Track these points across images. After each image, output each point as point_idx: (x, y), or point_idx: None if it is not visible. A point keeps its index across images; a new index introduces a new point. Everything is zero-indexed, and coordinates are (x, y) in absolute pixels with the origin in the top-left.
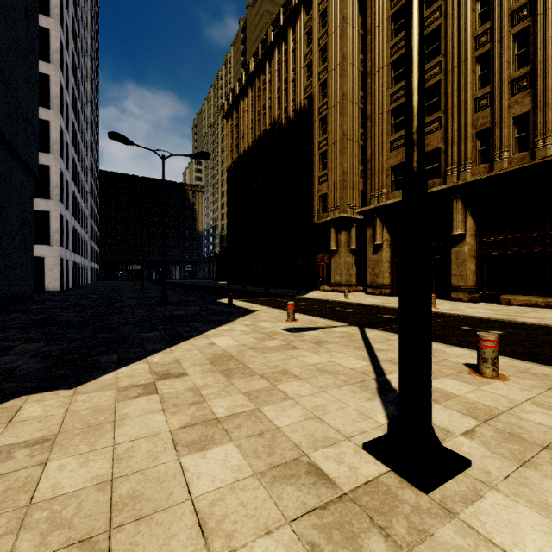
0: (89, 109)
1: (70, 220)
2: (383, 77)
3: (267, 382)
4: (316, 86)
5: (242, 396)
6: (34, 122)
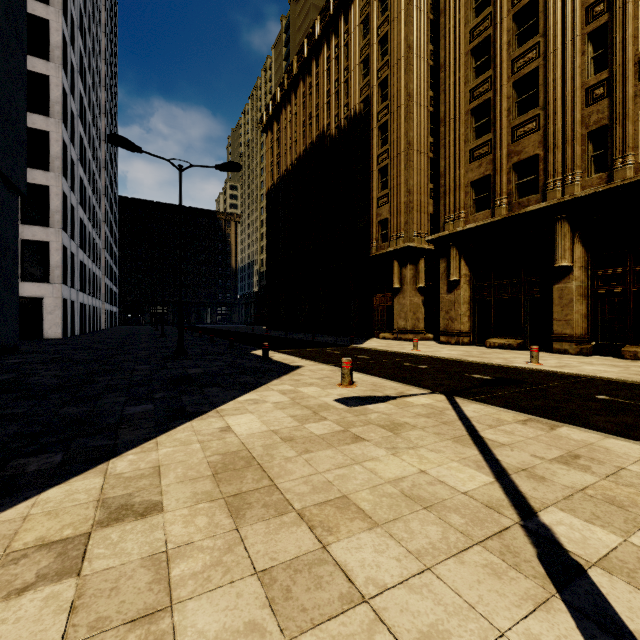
0: (103, 123)
1: (76, 253)
2: (460, 68)
3: (311, 535)
4: (375, 86)
5: (256, 587)
6: (19, 125)
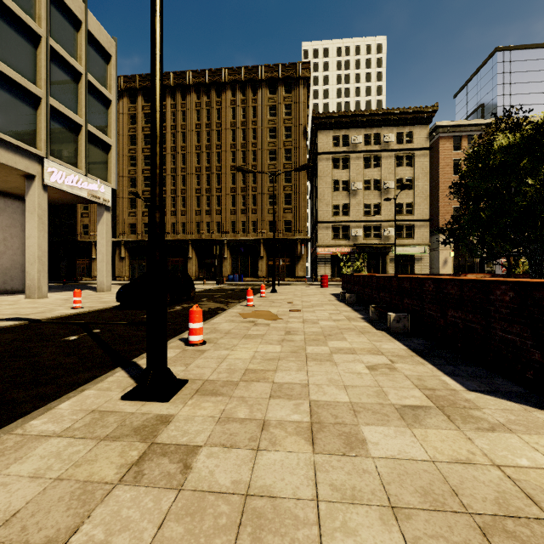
0: None
1: None
2: (125, 181)
3: None
4: None
5: None
6: None
